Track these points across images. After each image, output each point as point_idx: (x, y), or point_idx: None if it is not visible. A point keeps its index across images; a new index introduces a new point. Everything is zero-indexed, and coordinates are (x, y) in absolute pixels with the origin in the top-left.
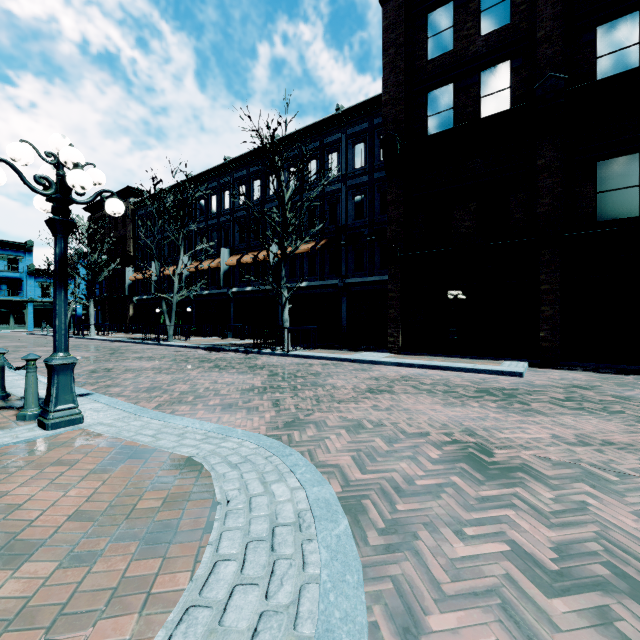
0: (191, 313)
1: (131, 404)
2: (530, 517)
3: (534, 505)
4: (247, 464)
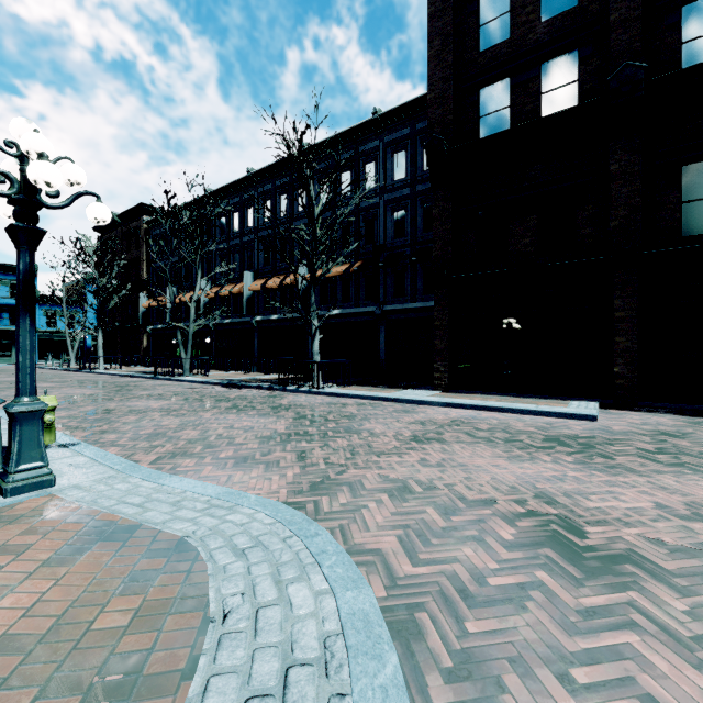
0: (211, 344)
1: (122, 458)
2: (664, 647)
3: (664, 624)
4: (258, 550)
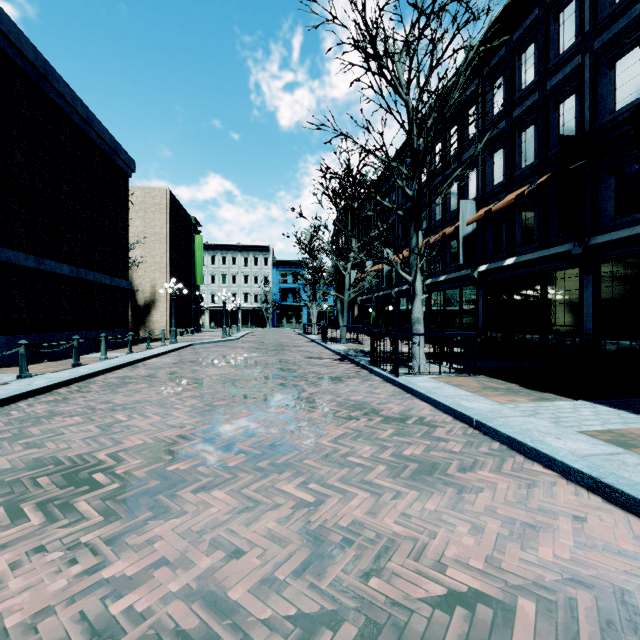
0: (394, 312)
1: None
2: None
3: None
4: None
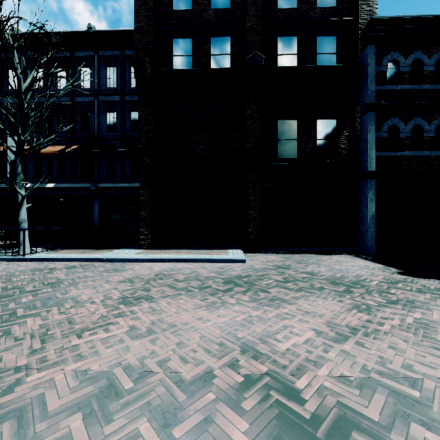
0: None
1: None
2: None
3: None
4: None
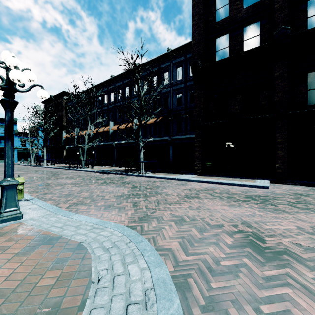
0: (94, 154)
1: (53, 206)
2: (304, 295)
3: (303, 284)
4: (114, 248)
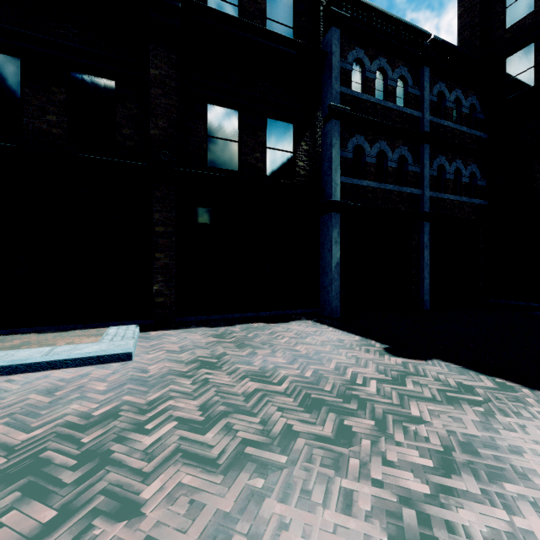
0: None
1: None
2: None
3: None
4: None
